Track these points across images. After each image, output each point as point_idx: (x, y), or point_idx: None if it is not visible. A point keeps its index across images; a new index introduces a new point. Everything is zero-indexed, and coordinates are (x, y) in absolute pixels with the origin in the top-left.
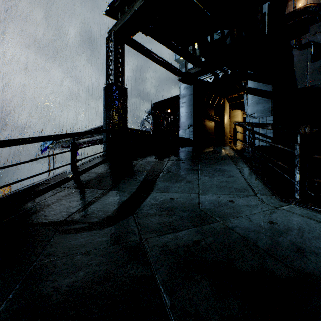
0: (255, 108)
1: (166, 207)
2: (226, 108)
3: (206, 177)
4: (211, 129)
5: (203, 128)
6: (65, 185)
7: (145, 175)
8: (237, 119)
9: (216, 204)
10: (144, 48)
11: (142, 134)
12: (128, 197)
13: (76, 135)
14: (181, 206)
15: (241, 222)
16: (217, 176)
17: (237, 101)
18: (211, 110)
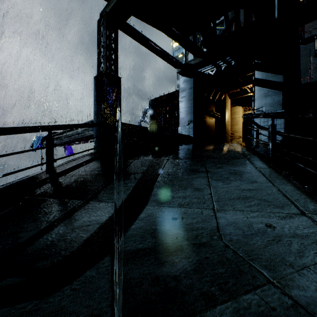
0: (263, 101)
1: (166, 236)
2: (228, 103)
3: (220, 183)
4: (212, 125)
5: (204, 125)
6: (32, 193)
7: (139, 179)
8: (238, 115)
9: (247, 232)
10: (140, 35)
11: (138, 129)
12: (110, 214)
13: (53, 128)
14: (191, 235)
15: None
16: (234, 182)
17: (239, 96)
18: (212, 106)
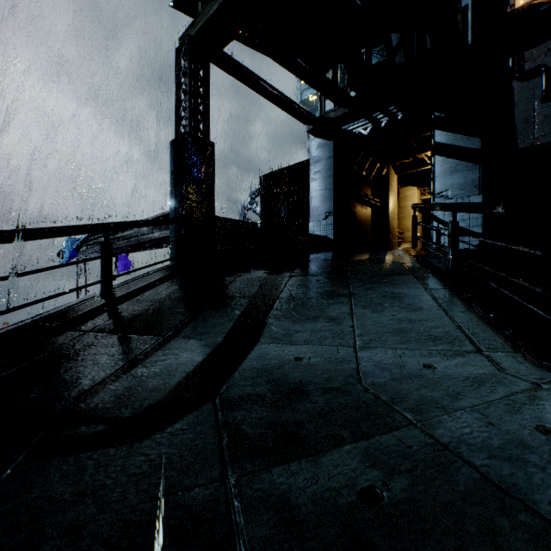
0: (449, 181)
1: (287, 380)
2: (393, 182)
3: (368, 311)
4: (366, 219)
5: (352, 218)
6: (85, 326)
7: (245, 306)
8: (411, 202)
9: (397, 375)
10: (246, 71)
11: (242, 227)
12: (206, 354)
13: (111, 228)
14: (321, 379)
15: (467, 428)
16: (389, 309)
17: (413, 170)
18: (366, 186)
